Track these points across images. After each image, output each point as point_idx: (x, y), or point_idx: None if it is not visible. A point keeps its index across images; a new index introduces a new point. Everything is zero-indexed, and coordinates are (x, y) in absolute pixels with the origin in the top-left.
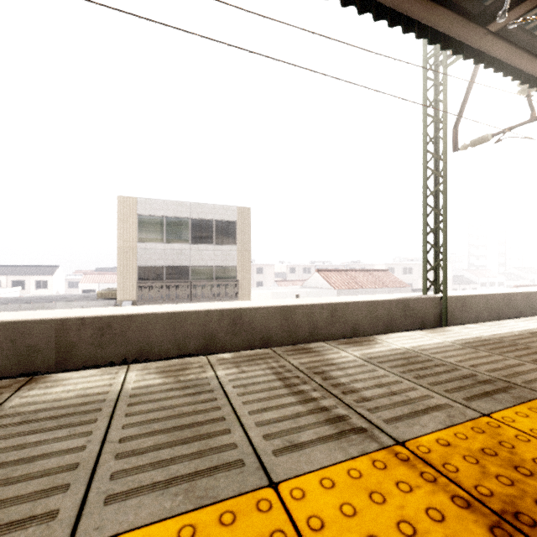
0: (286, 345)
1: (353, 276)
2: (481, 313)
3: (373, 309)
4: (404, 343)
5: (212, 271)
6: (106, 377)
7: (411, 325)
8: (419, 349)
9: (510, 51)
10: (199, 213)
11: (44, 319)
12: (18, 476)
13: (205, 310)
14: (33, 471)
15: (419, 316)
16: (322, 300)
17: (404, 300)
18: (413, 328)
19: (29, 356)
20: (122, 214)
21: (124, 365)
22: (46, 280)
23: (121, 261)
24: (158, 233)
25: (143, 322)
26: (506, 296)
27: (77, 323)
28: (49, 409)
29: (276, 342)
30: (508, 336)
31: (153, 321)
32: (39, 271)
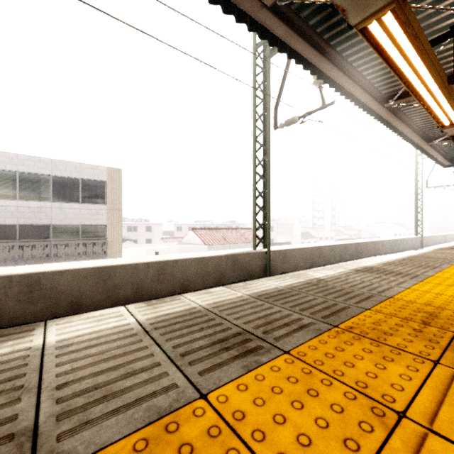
0: (103, 308)
1: (223, 233)
2: (298, 263)
3: (204, 264)
4: (67, 332)
5: (78, 230)
6: None
7: (240, 277)
8: (62, 345)
9: (288, 33)
10: (62, 171)
11: None
12: None
13: None
14: None
15: (247, 269)
16: (151, 259)
17: (233, 255)
18: (242, 279)
19: None
20: None
21: None
22: None
23: None
24: (9, 189)
25: None
26: (317, 249)
27: None
28: None
29: (90, 306)
30: (229, 303)
31: None
32: None
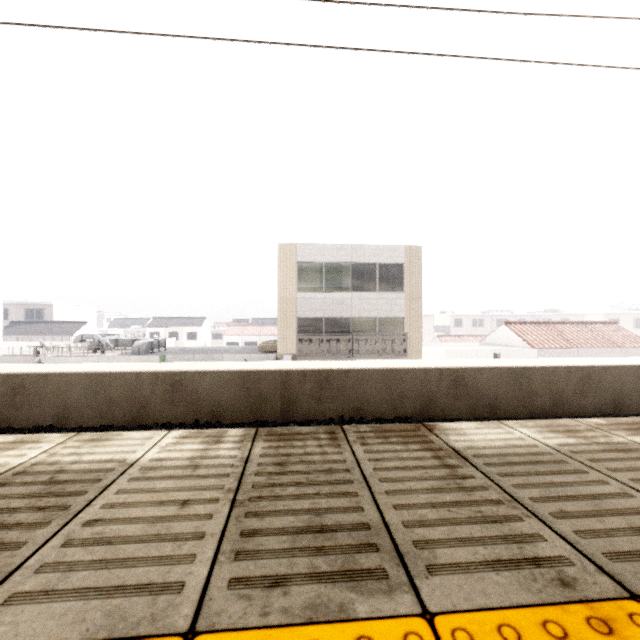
0: (519, 416)
1: (560, 330)
2: None
3: None
4: None
5: (375, 323)
6: (499, 431)
7: None
8: None
9: None
10: (361, 256)
11: (272, 370)
12: (611, 509)
13: (422, 367)
14: (619, 507)
15: None
16: (565, 362)
17: None
18: None
19: (260, 405)
20: (282, 262)
21: (342, 422)
22: (196, 332)
23: (281, 312)
24: (317, 281)
25: (358, 378)
26: None
27: (299, 375)
28: (506, 454)
29: (506, 412)
30: None
31: (369, 378)
32: (189, 323)
